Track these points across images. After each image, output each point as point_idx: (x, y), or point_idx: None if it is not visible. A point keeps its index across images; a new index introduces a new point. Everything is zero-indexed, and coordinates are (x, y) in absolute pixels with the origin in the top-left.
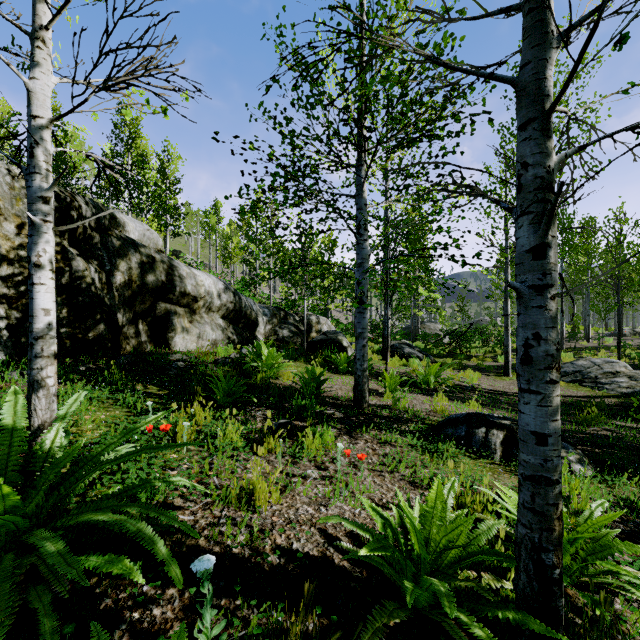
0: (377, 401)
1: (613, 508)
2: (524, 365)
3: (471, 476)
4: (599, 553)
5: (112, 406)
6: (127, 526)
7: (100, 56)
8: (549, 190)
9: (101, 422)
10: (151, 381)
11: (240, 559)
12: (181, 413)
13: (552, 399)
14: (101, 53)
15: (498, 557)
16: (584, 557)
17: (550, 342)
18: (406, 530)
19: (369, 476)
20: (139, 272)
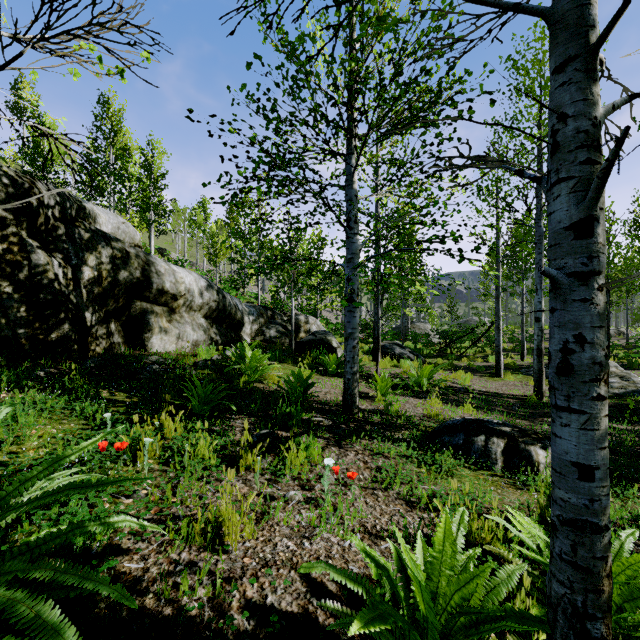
0: (368, 405)
1: (629, 527)
2: (562, 376)
3: (474, 493)
4: (638, 600)
5: (67, 417)
6: (20, 610)
7: (42, 5)
8: (596, 148)
9: (50, 438)
10: (119, 387)
11: (197, 625)
12: (147, 425)
13: (600, 420)
14: (43, 1)
15: (526, 620)
16: (619, 604)
17: (597, 346)
18: (406, 575)
19: (360, 496)
20: (110, 267)
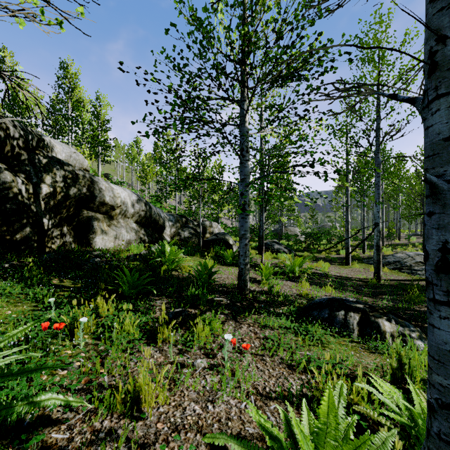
0: (256, 287)
1: None
2: (442, 273)
3: (339, 358)
4: None
5: (22, 301)
6: None
7: None
8: None
9: (5, 318)
10: (67, 275)
11: None
12: (85, 306)
13: None
14: None
15: None
16: None
17: None
18: (295, 440)
19: (252, 361)
20: (63, 185)
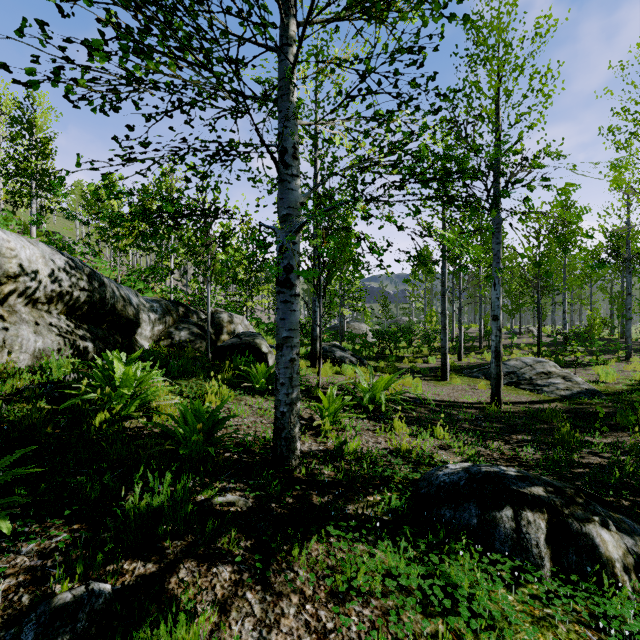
0: (312, 443)
1: None
2: None
3: None
4: None
5: None
6: None
7: None
8: None
9: None
10: None
11: None
12: None
13: None
14: None
15: None
16: None
17: None
18: None
19: None
20: None
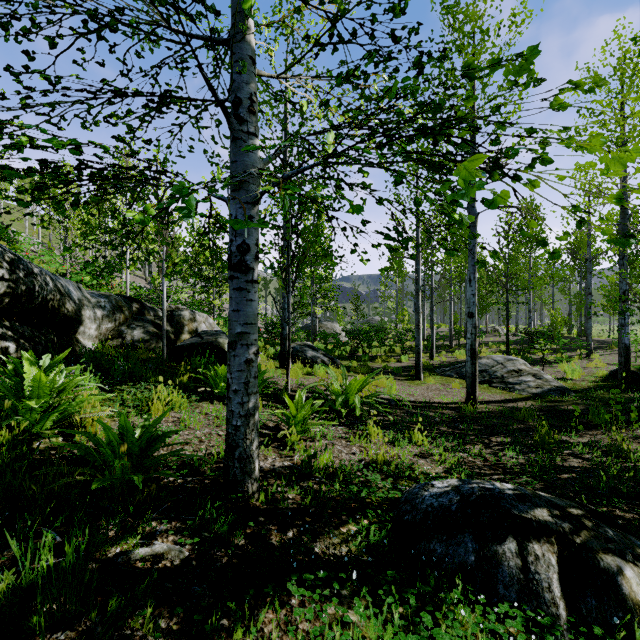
0: (275, 458)
1: None
2: None
3: None
4: None
5: None
6: None
7: None
8: None
9: None
10: None
11: None
12: None
13: None
14: None
15: None
16: None
17: None
18: None
19: None
20: None
